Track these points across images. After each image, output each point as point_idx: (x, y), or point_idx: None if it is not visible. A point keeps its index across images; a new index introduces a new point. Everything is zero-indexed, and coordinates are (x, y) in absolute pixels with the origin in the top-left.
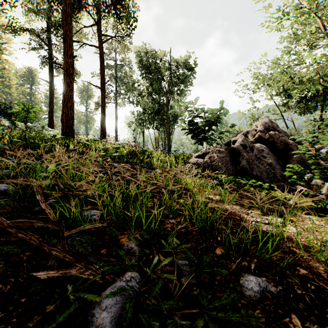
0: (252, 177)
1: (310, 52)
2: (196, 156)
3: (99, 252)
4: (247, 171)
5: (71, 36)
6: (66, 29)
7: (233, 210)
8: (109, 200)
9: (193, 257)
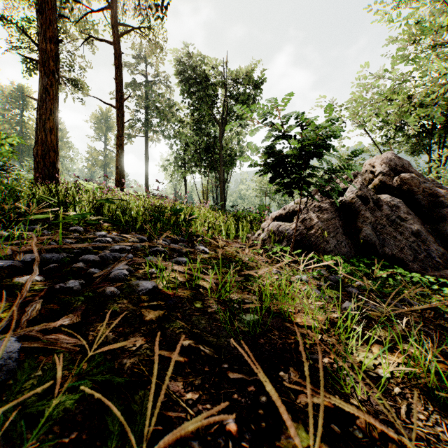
0: (384, 257)
1: None
2: (275, 217)
3: None
4: (374, 247)
5: (53, 6)
6: None
7: None
8: None
9: None
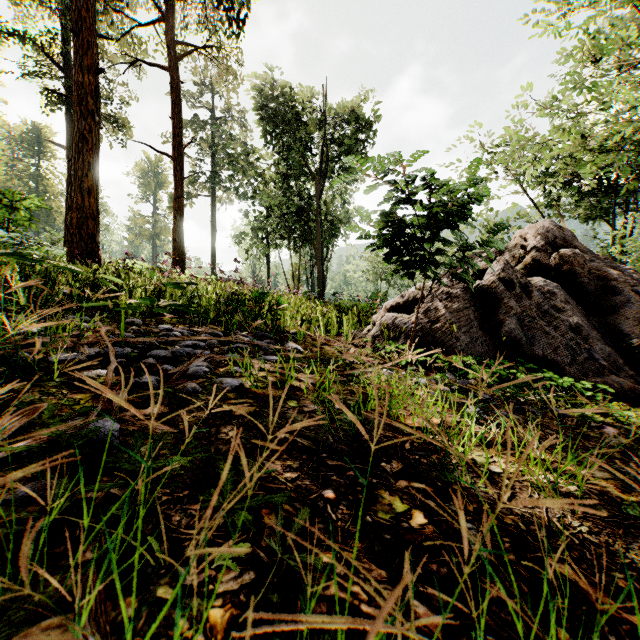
0: (533, 359)
1: None
2: (390, 307)
3: None
4: (519, 347)
5: (92, 24)
6: (80, 5)
7: (618, 556)
8: None
9: None
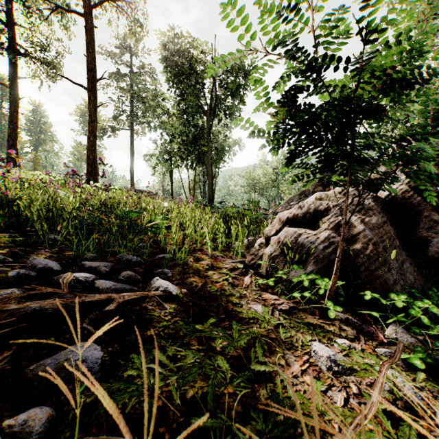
0: None
1: None
2: (286, 220)
3: None
4: None
5: None
6: None
7: None
8: None
9: None
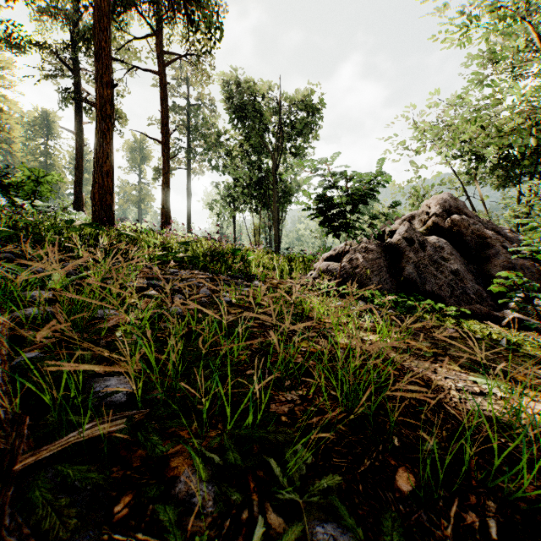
0: (425, 294)
1: (512, 84)
2: (326, 258)
3: (110, 511)
4: (415, 285)
5: (109, 51)
6: (101, 38)
7: (406, 363)
8: (158, 351)
9: (357, 527)
